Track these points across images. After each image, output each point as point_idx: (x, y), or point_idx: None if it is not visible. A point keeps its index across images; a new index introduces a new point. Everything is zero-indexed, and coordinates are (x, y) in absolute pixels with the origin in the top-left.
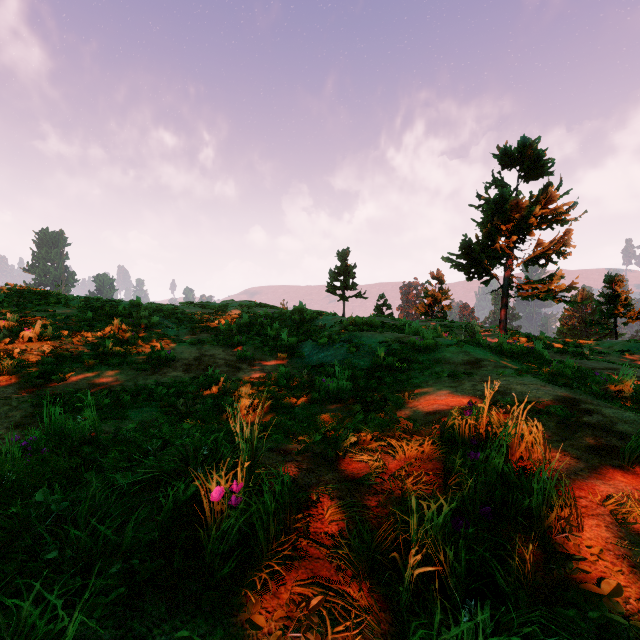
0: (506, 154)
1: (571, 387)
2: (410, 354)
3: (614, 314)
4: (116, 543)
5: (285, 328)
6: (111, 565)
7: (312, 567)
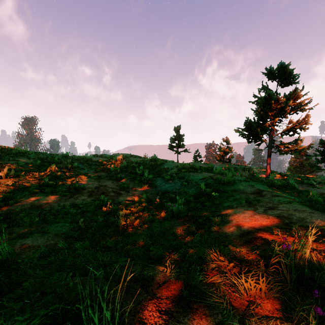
0: (270, 72)
1: None
2: (219, 186)
3: None
4: None
5: (146, 169)
6: None
7: None
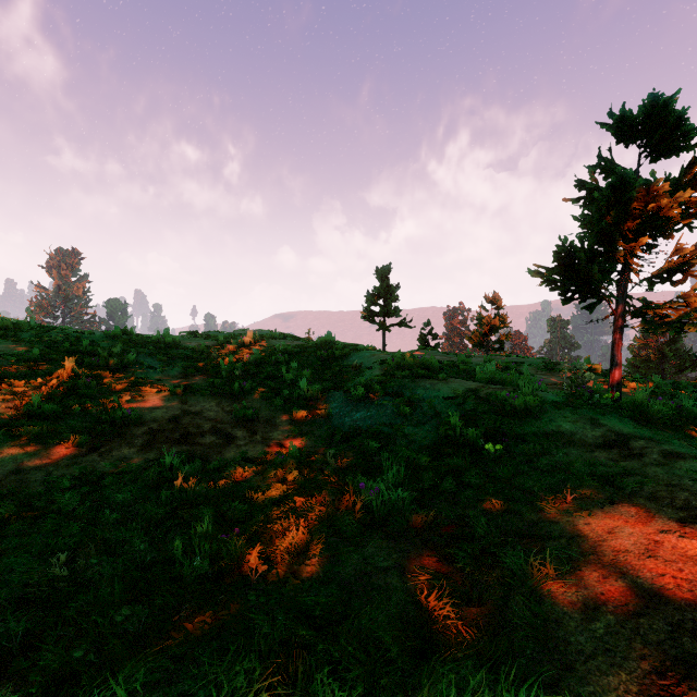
0: (624, 121)
1: None
2: (500, 422)
3: None
4: None
5: (306, 370)
6: None
7: None
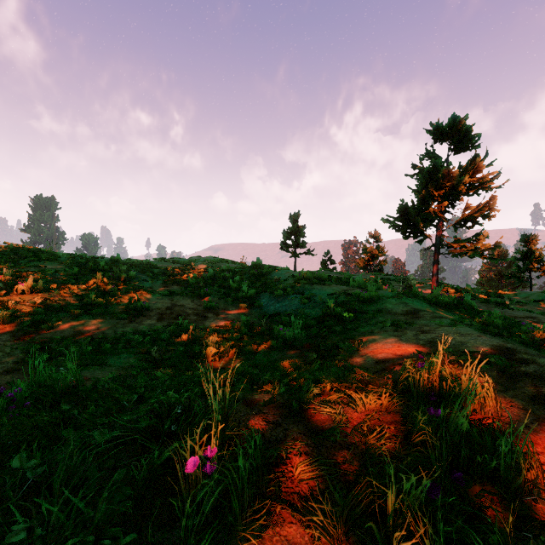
0: (438, 130)
1: (503, 336)
2: (356, 305)
3: (529, 268)
4: (90, 515)
5: (245, 281)
6: (84, 541)
7: (286, 533)
